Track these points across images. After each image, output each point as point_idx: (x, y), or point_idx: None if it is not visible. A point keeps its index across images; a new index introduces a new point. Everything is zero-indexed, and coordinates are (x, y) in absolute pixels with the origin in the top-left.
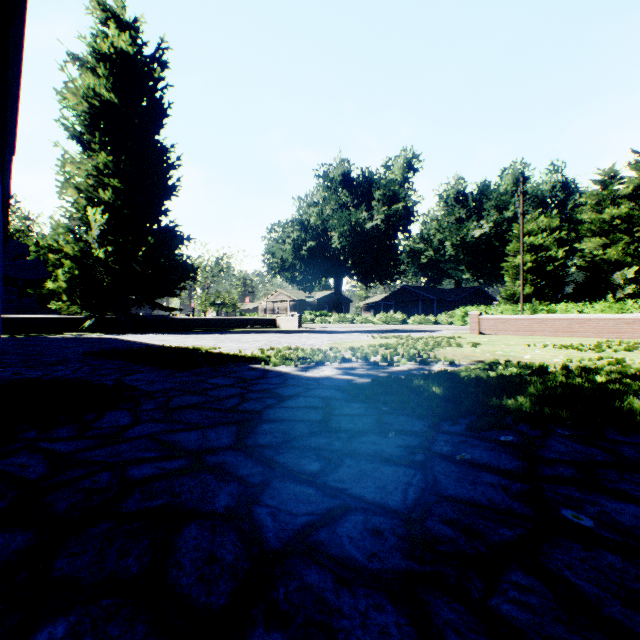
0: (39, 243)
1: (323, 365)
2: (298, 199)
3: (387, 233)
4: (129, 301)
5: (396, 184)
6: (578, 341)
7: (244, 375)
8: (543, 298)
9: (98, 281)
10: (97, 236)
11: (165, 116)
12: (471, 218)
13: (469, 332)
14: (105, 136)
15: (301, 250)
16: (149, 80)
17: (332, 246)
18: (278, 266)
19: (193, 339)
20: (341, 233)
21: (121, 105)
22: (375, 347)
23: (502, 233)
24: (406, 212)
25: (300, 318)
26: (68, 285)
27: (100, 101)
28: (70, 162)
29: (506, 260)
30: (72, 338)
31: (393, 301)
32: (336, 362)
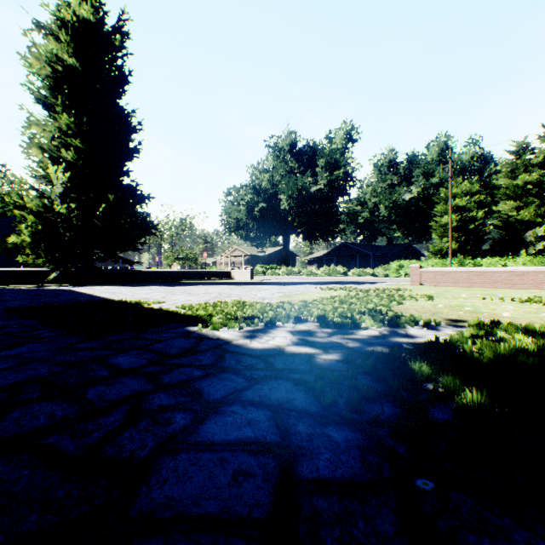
0: (4, 200)
1: (274, 327)
2: (251, 166)
3: (329, 196)
4: (93, 255)
5: (337, 153)
6: (524, 293)
7: (168, 346)
8: (466, 253)
9: (62, 236)
10: (62, 194)
11: (126, 83)
12: (402, 184)
13: (410, 284)
14: (69, 100)
15: (254, 211)
16: (111, 49)
17: (281, 207)
18: (234, 225)
19: (146, 291)
20: (289, 196)
21: (83, 70)
22: (328, 301)
23: (429, 197)
24: (346, 177)
25: (252, 271)
26: (32, 239)
27: (62, 65)
28: (35, 124)
29: (432, 220)
30: (28, 290)
31: (334, 256)
32: (289, 322)
